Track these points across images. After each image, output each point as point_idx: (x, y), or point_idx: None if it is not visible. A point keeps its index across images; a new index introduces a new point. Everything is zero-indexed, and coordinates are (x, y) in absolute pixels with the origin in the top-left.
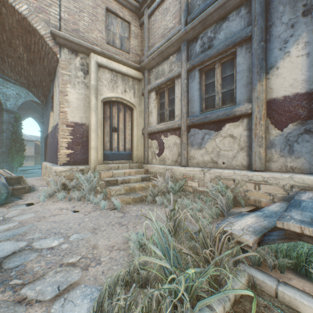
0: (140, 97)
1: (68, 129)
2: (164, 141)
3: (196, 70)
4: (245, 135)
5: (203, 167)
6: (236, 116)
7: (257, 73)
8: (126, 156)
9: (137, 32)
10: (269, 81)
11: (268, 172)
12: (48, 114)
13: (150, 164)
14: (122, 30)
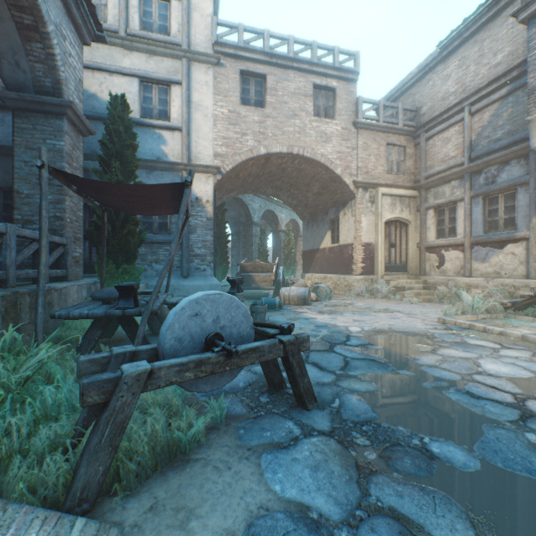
0: (414, 213)
1: (361, 248)
2: (444, 255)
3: (479, 198)
4: (524, 253)
5: (486, 278)
6: (516, 239)
7: (532, 210)
8: (402, 268)
9: (411, 152)
10: None
11: None
12: (319, 231)
13: (427, 276)
14: (398, 155)
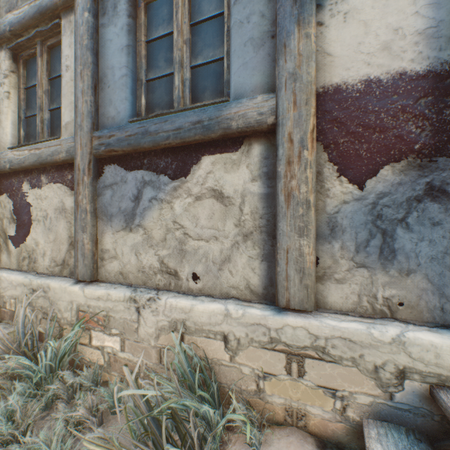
0: None
1: None
2: (31, 199)
3: None
4: (258, 193)
5: (137, 289)
6: (233, 132)
7: None
8: None
9: None
10: (325, 33)
11: (328, 319)
12: None
13: None
14: None
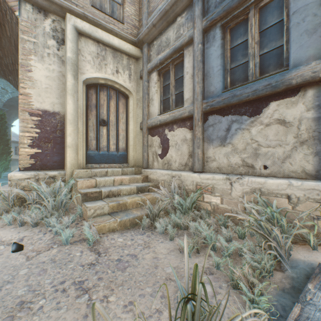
0: (137, 80)
1: (33, 119)
2: (169, 136)
3: (216, 28)
4: (311, 118)
5: (228, 174)
6: (293, 86)
7: None
8: (120, 158)
9: None
10: None
11: None
12: None
13: (150, 169)
14: None
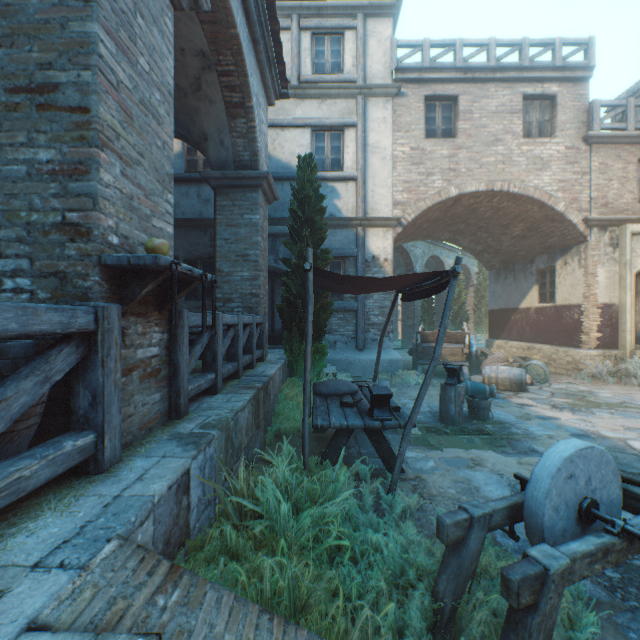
0: None
1: (596, 311)
2: None
3: None
4: None
5: None
6: None
7: None
8: None
9: None
10: None
11: None
12: (518, 286)
13: None
14: None
